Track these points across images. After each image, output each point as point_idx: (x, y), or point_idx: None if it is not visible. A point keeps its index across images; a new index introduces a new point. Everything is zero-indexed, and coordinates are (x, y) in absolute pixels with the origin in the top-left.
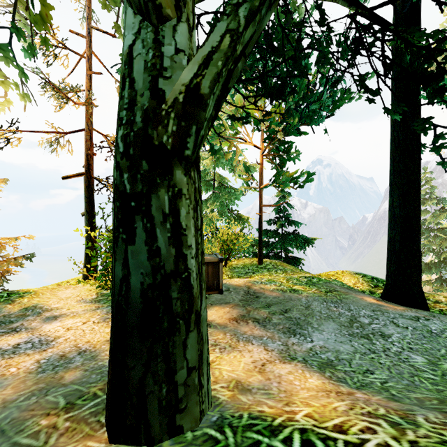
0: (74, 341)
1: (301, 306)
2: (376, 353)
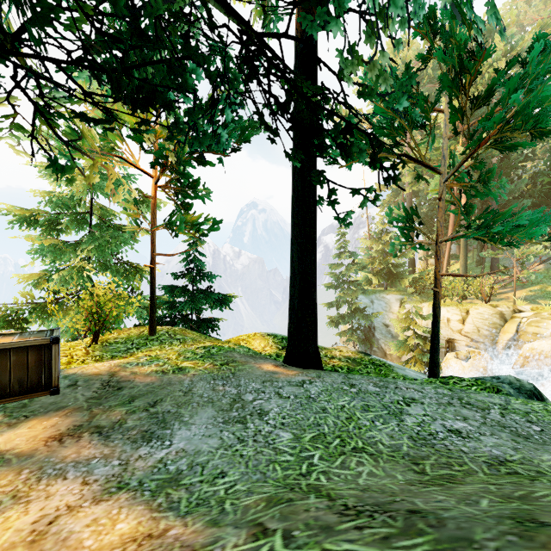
0: None
1: (180, 391)
2: (244, 441)
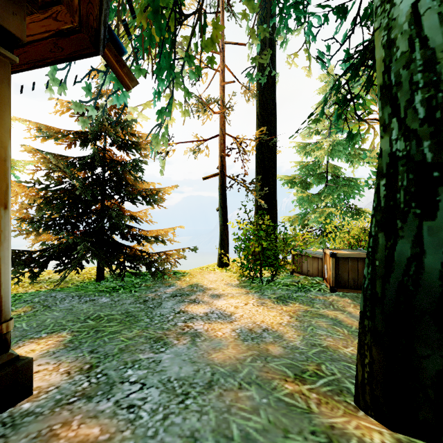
0: (250, 319)
1: None
2: None
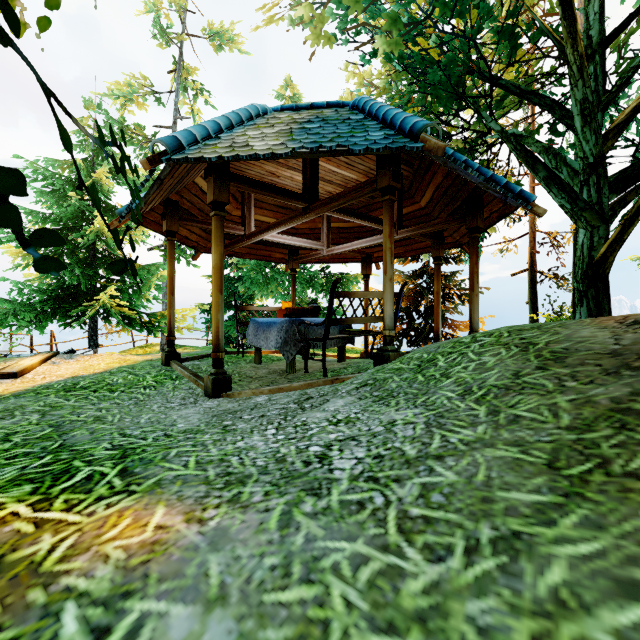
0: None
1: None
2: None
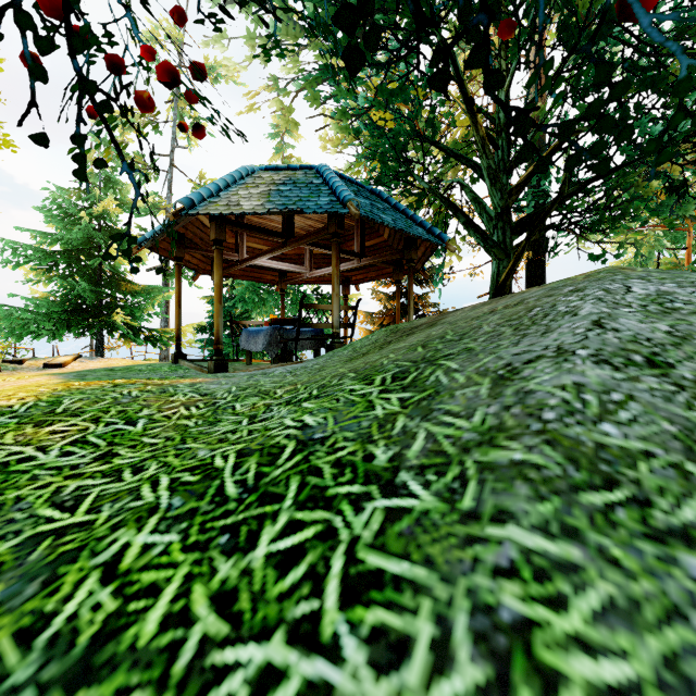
0: None
1: None
2: None
